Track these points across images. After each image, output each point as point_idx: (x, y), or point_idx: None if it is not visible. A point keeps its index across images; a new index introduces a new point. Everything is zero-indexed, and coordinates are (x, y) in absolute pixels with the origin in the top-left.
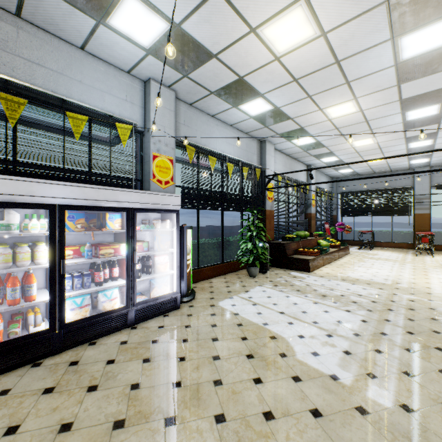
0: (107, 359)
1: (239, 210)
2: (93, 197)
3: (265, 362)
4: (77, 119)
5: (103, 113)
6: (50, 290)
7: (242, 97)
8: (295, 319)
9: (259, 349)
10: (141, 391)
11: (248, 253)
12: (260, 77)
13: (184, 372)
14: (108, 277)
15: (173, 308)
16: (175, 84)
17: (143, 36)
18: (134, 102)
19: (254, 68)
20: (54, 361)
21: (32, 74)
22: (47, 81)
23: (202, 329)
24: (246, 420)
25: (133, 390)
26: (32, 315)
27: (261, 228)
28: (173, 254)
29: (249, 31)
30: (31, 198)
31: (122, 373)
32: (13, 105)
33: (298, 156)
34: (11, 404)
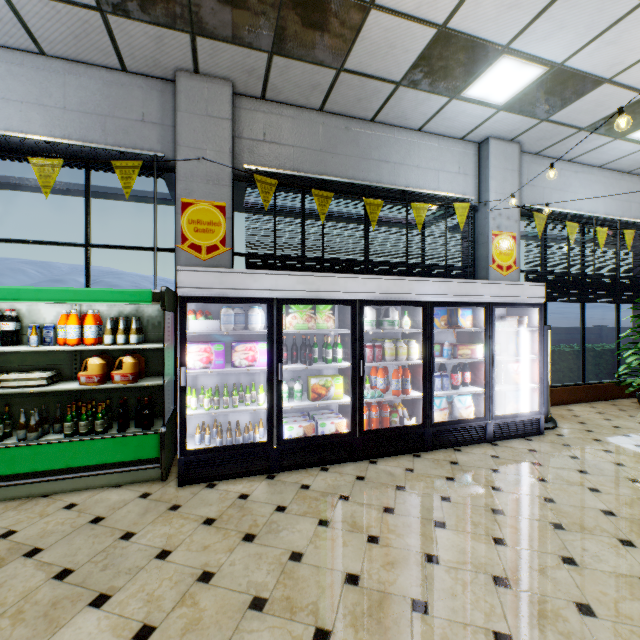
0: (488, 467)
1: (615, 302)
2: (455, 292)
3: None
4: (419, 208)
5: (437, 195)
6: (422, 386)
7: (639, 121)
8: None
9: None
10: (561, 506)
11: (629, 372)
12: None
13: (608, 503)
14: (460, 382)
15: (533, 432)
16: (521, 135)
17: (501, 93)
18: (466, 173)
19: None
20: (431, 456)
21: (380, 173)
22: (390, 176)
23: (600, 464)
24: None
25: (548, 502)
26: (400, 409)
27: None
28: (528, 362)
29: None
30: (411, 296)
31: (519, 484)
32: (373, 208)
33: None
34: (424, 480)
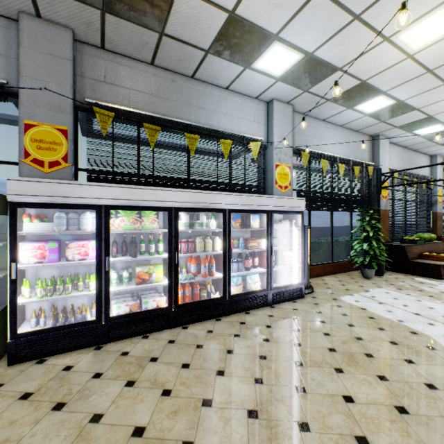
0: (265, 324)
1: (349, 211)
2: (246, 202)
3: (412, 349)
4: (226, 143)
5: (239, 135)
6: (223, 269)
7: (359, 98)
8: (435, 321)
9: (401, 339)
10: (304, 348)
11: (358, 254)
12: (385, 77)
13: (333, 343)
14: (251, 265)
15: (298, 296)
16: (293, 99)
17: (277, 69)
18: (259, 122)
19: (380, 70)
20: (228, 319)
21: (198, 116)
22: (206, 119)
23: (333, 315)
24: (408, 384)
25: (297, 346)
26: (209, 287)
27: (378, 228)
28: (296, 250)
29: (382, 41)
30: (214, 205)
31: (282, 335)
32: (192, 141)
33: (419, 147)
34: (219, 338)
